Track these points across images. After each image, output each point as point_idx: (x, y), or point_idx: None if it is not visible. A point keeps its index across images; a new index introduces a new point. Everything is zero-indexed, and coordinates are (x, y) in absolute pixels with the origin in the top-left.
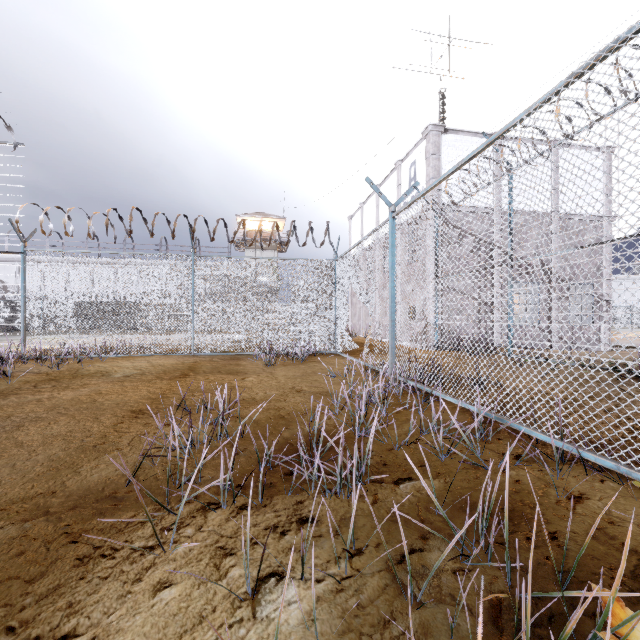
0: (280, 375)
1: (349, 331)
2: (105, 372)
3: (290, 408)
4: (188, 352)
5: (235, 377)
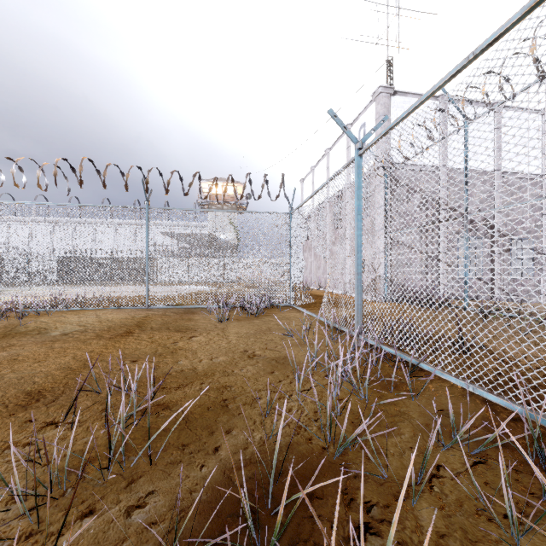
0: (232, 333)
1: (303, 283)
2: (43, 329)
3: (237, 388)
4: (142, 305)
5: (182, 336)
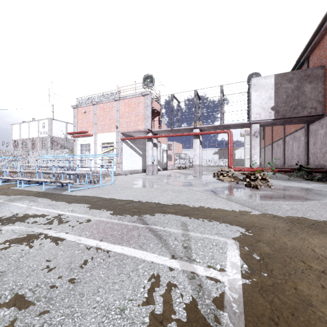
0: None
1: None
2: None
3: None
4: None
5: None
